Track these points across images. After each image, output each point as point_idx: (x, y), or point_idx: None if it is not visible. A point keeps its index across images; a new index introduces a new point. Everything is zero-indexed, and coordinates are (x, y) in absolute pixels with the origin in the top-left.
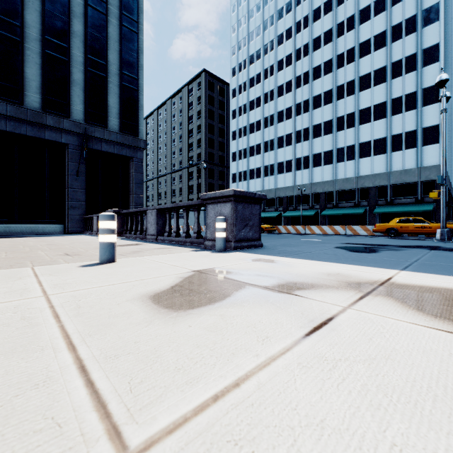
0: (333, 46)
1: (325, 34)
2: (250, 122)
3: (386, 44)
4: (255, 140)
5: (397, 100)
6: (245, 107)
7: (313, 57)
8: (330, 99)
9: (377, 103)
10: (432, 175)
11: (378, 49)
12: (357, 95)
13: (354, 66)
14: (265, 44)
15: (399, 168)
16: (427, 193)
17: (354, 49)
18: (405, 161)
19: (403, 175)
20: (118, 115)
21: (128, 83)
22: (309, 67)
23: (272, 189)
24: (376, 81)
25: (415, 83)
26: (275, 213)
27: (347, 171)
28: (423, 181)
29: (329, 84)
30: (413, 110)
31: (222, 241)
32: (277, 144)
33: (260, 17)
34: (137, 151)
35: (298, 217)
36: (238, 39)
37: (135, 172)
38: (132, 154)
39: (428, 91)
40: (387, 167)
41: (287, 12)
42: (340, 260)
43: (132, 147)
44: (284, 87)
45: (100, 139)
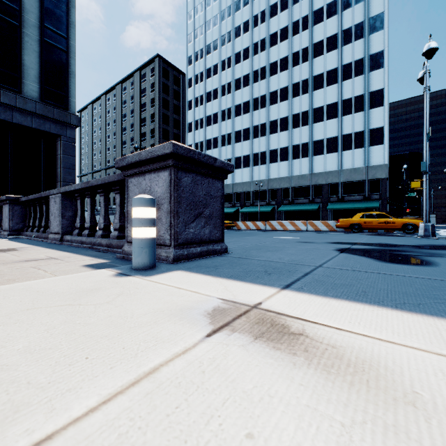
0: (288, 43)
1: (281, 31)
2: (207, 114)
3: (338, 46)
4: (212, 133)
5: (347, 102)
6: (202, 99)
7: (270, 53)
8: (286, 96)
9: (330, 103)
10: (377, 174)
11: (330, 50)
12: (311, 93)
13: (308, 66)
14: (223, 34)
15: (349, 166)
16: (373, 191)
17: (308, 49)
18: (355, 160)
19: (352, 173)
20: (38, 78)
21: (53, 41)
22: (266, 62)
23: (230, 184)
24: (329, 81)
25: (363, 86)
26: (233, 209)
27: (302, 168)
28: (370, 179)
29: (285, 81)
30: (361, 111)
31: (146, 246)
32: (235, 138)
33: (217, 6)
34: (67, 127)
35: (255, 213)
36: (194, 27)
37: (64, 154)
38: (59, 131)
39: (374, 95)
40: (338, 165)
41: (245, 4)
42: (444, 299)
43: (59, 122)
44: (242, 80)
45: (9, 107)
